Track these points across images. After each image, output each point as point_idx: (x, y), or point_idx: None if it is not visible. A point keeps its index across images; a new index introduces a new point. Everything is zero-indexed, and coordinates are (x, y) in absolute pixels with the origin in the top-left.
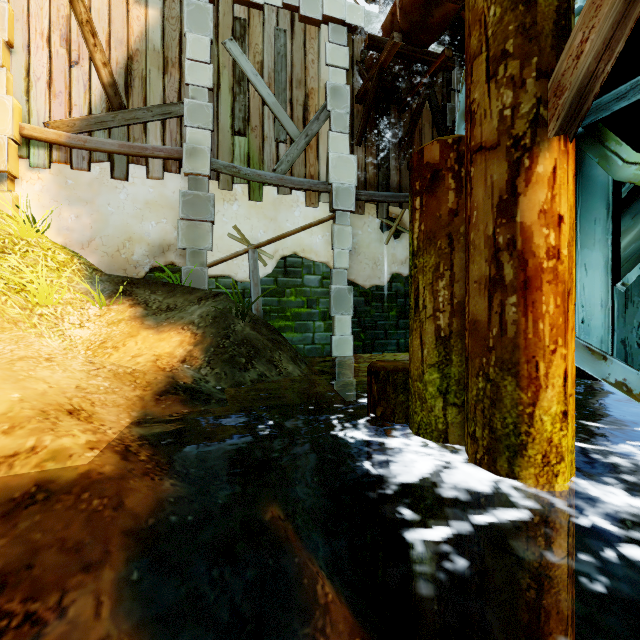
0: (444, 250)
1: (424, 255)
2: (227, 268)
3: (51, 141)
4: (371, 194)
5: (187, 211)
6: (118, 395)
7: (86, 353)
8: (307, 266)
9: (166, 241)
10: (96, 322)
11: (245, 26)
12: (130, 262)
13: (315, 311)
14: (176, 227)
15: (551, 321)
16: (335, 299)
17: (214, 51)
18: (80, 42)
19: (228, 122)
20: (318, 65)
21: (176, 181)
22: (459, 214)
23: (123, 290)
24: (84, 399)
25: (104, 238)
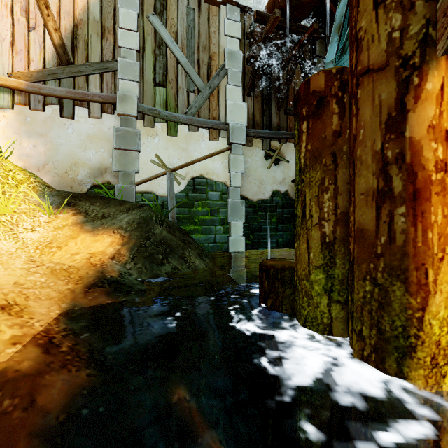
0: (329, 166)
1: (310, 171)
2: (150, 186)
3: (13, 87)
4: (258, 132)
5: (119, 142)
6: (52, 289)
7: (35, 252)
8: (210, 185)
9: (103, 165)
10: (45, 227)
11: (164, 4)
12: (76, 181)
13: (216, 218)
14: (111, 155)
15: (439, 230)
16: (231, 209)
17: (140, 22)
18: (36, 12)
19: (151, 76)
20: (218, 35)
21: (111, 120)
22: (342, 135)
23: (68, 202)
24: (19, 294)
25: (55, 162)
